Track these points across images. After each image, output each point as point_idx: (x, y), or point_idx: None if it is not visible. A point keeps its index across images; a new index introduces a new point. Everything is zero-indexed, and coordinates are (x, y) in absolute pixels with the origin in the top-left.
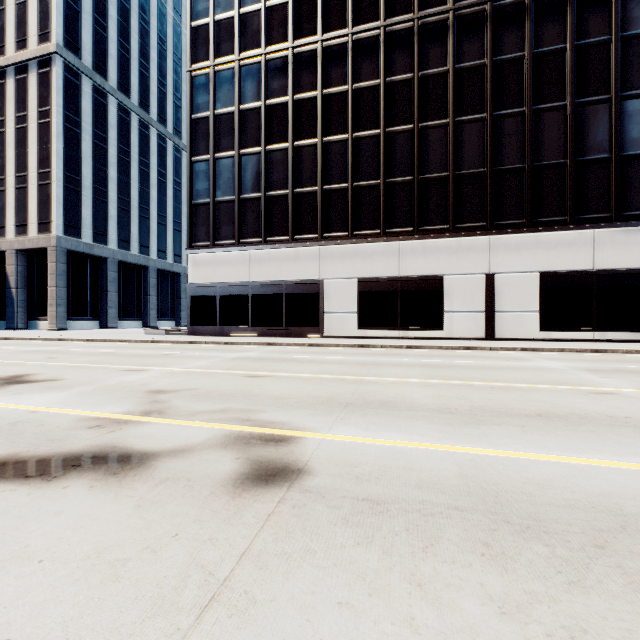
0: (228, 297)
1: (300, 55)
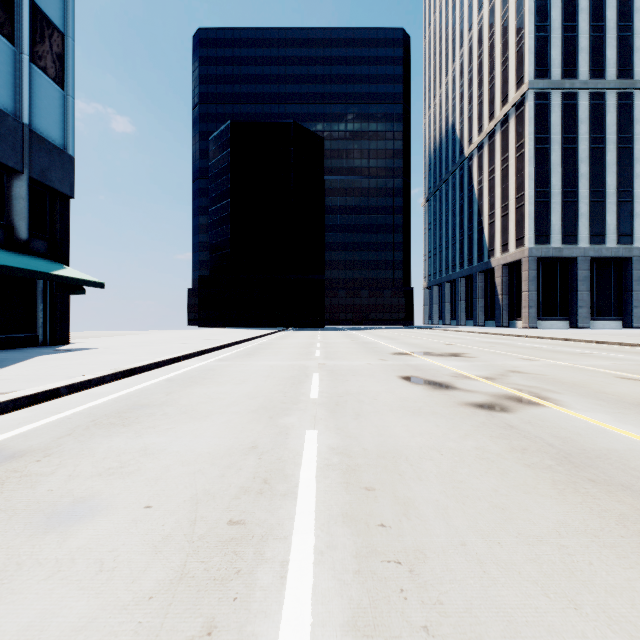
0: None
1: None
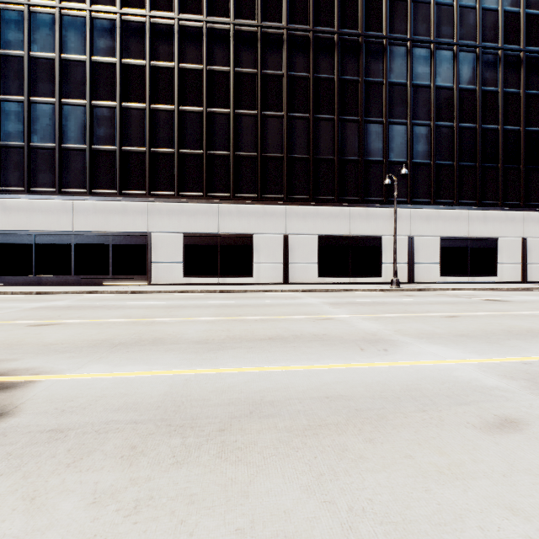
0: (47, 246)
1: (128, 23)
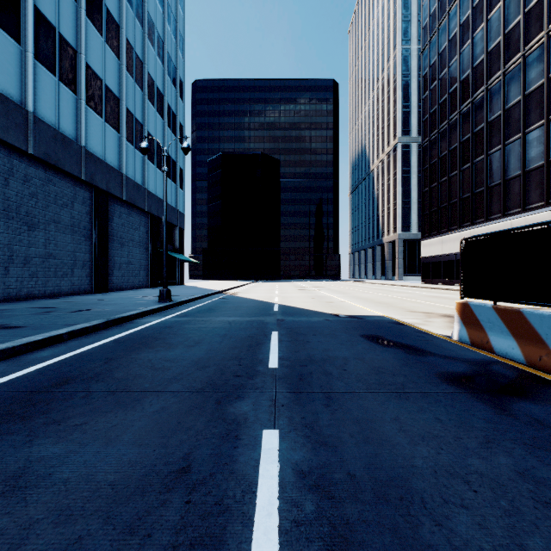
0: (435, 263)
1: (462, 114)
